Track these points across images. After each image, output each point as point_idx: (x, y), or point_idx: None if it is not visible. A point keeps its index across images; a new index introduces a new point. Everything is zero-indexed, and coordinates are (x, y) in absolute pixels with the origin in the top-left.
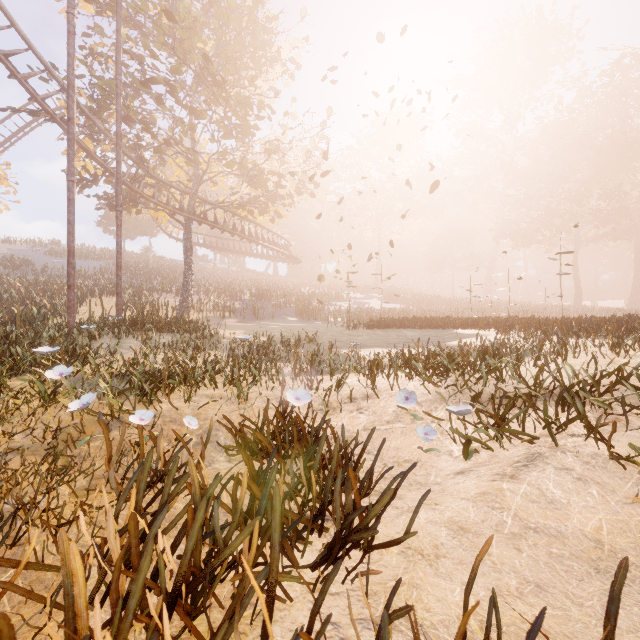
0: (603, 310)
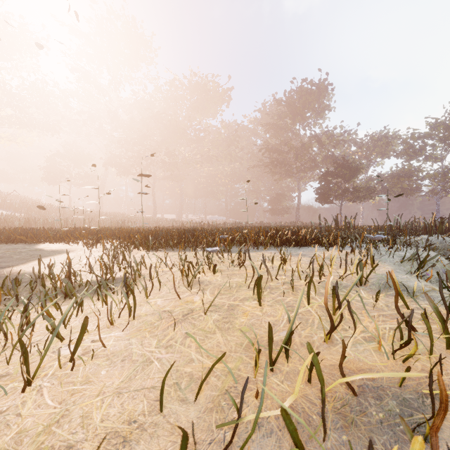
0: (167, 220)
